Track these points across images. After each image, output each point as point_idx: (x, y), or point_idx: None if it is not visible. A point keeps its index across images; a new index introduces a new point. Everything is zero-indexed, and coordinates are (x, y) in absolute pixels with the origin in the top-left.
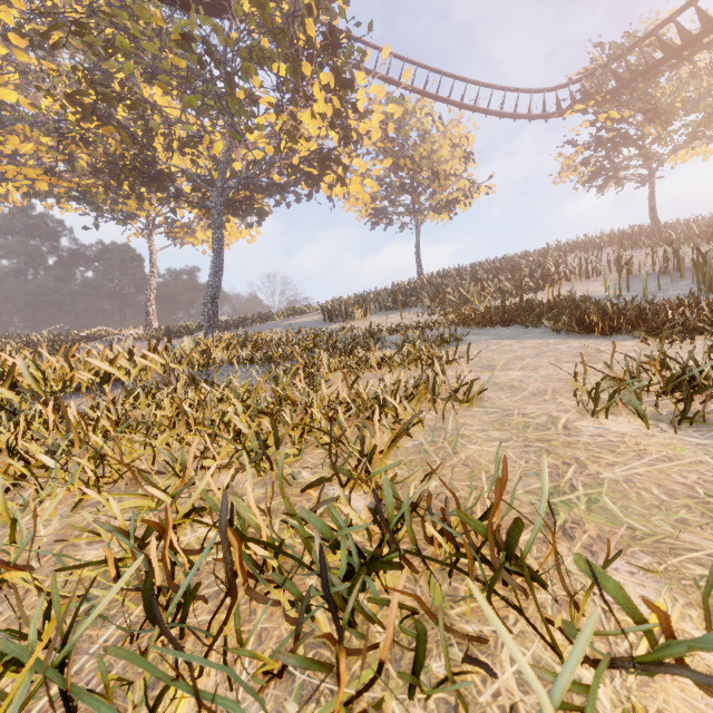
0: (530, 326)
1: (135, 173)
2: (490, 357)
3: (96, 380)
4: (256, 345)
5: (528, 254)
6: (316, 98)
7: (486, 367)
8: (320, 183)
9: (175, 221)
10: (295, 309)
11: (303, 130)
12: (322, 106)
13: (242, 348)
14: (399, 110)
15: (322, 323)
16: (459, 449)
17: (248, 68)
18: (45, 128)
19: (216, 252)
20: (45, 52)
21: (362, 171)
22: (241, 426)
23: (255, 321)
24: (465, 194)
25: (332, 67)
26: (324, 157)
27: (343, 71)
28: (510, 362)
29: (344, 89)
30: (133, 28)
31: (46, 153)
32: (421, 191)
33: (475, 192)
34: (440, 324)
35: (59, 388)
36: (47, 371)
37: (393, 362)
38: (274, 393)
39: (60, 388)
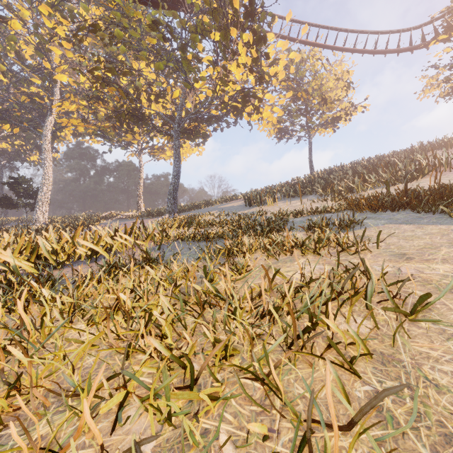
0: (421, 211)
1: (129, 116)
2: (397, 243)
3: (89, 253)
4: (199, 225)
5: (396, 153)
6: (240, 53)
7: (399, 255)
8: (242, 113)
9: (154, 145)
10: (226, 197)
11: (231, 78)
12: (244, 58)
13: (188, 227)
14: (298, 56)
15: (244, 207)
16: (451, 426)
17: (195, 38)
18: (82, 95)
19: (176, 162)
20: (77, 47)
21: (272, 101)
22: (156, 345)
23: (201, 206)
24: (346, 113)
25: (251, 29)
26: (245, 94)
27: (258, 33)
28: (425, 251)
29: (259, 44)
30: (123, 22)
31: (82, 109)
32: (313, 113)
33: (353, 111)
34: (335, 209)
35: (64, 259)
36: (64, 245)
37: (306, 247)
38: (198, 294)
39: (65, 259)
